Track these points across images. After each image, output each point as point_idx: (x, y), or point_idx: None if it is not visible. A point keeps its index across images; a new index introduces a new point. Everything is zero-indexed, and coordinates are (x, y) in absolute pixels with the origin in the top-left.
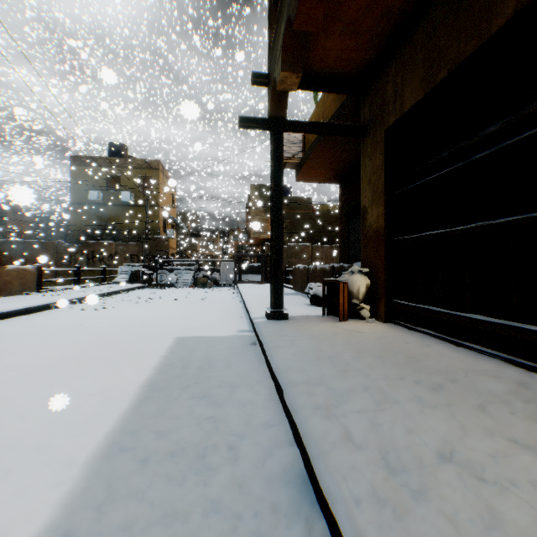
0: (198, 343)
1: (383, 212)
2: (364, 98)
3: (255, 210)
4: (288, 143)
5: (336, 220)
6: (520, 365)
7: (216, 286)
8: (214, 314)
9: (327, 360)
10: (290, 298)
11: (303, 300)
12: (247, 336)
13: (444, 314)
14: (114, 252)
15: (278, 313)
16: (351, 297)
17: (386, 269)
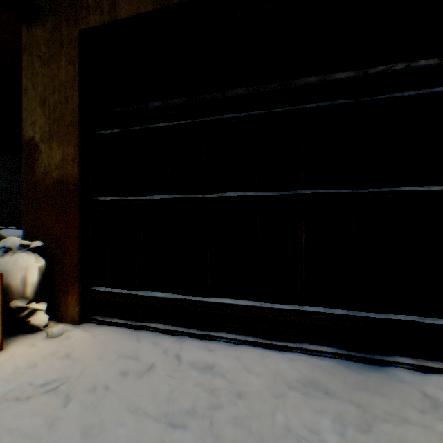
0: None
1: (77, 155)
2: None
3: None
4: None
5: None
6: (269, 345)
7: None
8: None
9: None
10: None
11: None
12: None
13: (181, 301)
14: None
15: None
16: (8, 297)
17: (81, 243)
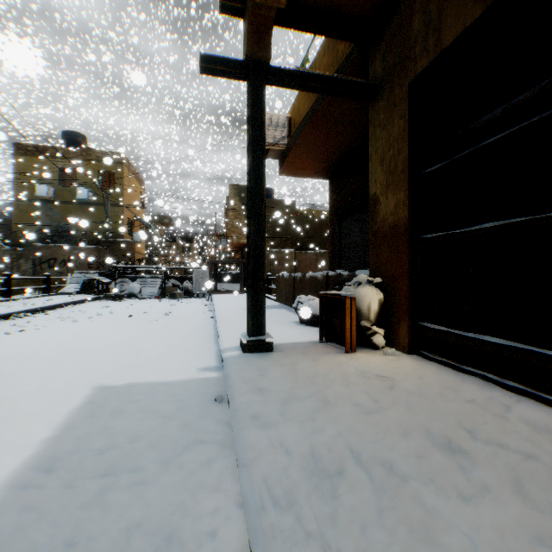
0: (128, 400)
1: (406, 199)
2: (374, 49)
3: (234, 212)
4: (270, 125)
5: (320, 225)
6: None
7: (187, 297)
8: (173, 338)
9: (358, 470)
10: (274, 313)
11: (289, 317)
12: (211, 379)
13: (521, 351)
14: (68, 258)
15: (257, 342)
16: (359, 317)
17: (409, 279)
